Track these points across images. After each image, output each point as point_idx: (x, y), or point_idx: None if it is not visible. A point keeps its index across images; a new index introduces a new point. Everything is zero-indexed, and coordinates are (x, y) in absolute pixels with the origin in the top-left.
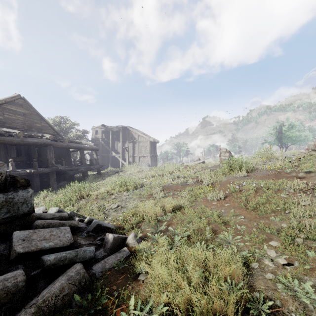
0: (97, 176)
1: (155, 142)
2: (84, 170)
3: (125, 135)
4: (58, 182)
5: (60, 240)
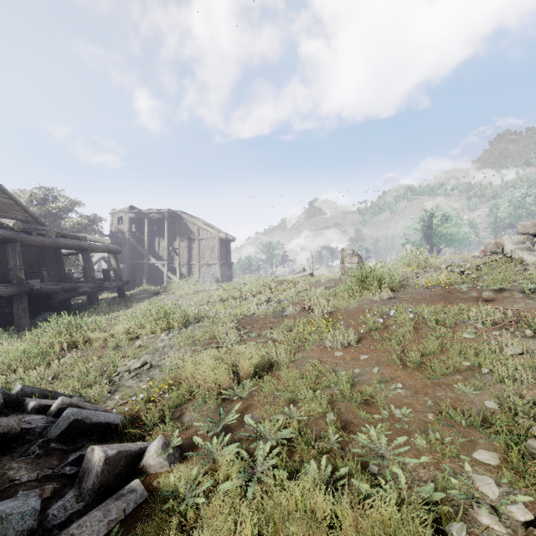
0: (117, 300)
1: (229, 241)
2: (91, 290)
3: (173, 227)
4: (34, 314)
5: None
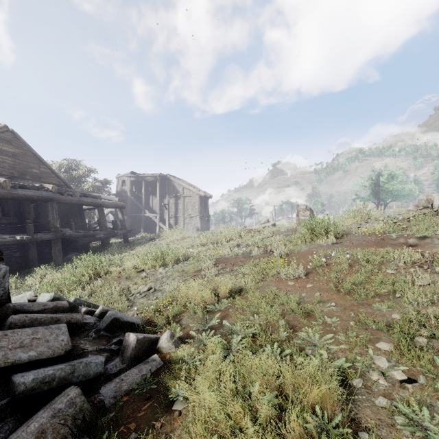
0: (123, 244)
1: (207, 198)
2: (104, 236)
3: (164, 187)
4: (65, 254)
5: (48, 347)
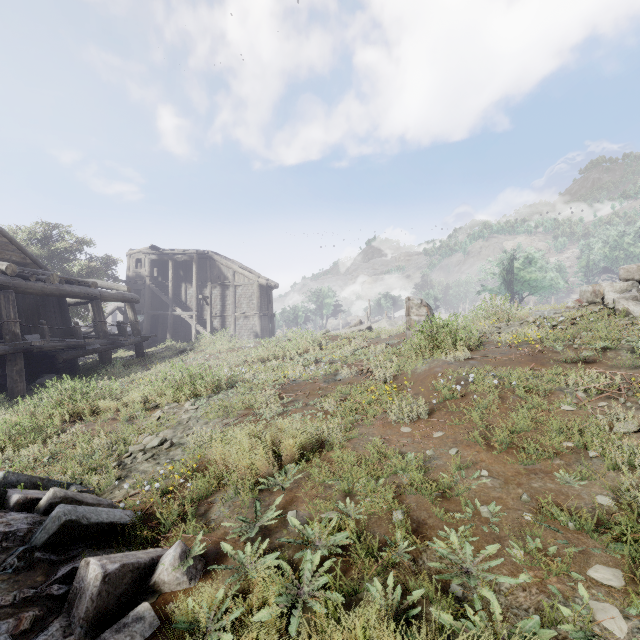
0: (135, 360)
1: (271, 287)
2: (102, 348)
3: (204, 271)
4: (33, 377)
5: None
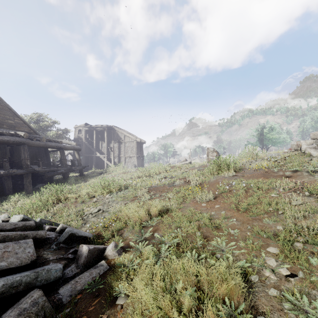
0: (79, 177)
1: (142, 143)
2: (65, 171)
3: (110, 135)
4: (34, 185)
5: (17, 258)
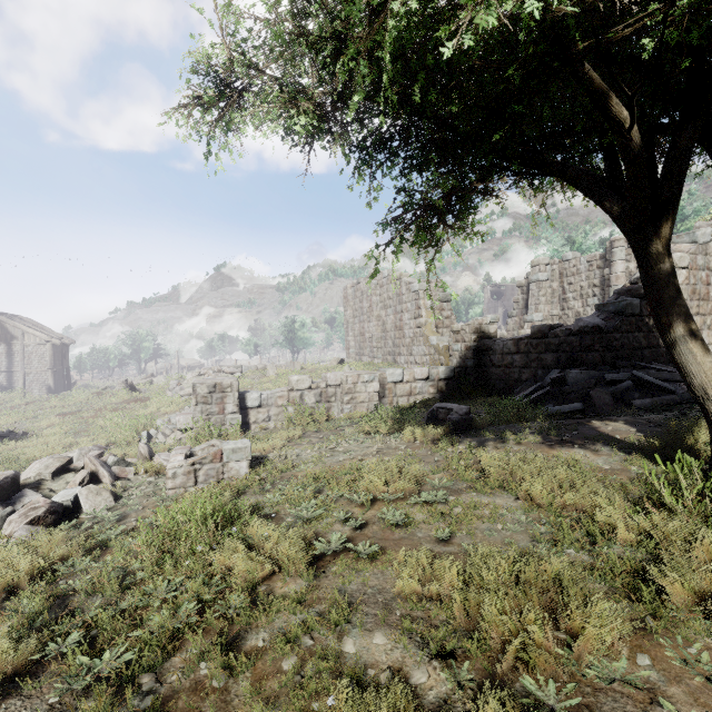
0: None
1: (66, 345)
2: None
3: None
4: None
5: None
